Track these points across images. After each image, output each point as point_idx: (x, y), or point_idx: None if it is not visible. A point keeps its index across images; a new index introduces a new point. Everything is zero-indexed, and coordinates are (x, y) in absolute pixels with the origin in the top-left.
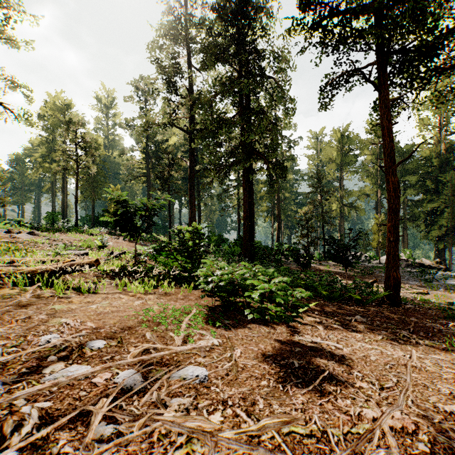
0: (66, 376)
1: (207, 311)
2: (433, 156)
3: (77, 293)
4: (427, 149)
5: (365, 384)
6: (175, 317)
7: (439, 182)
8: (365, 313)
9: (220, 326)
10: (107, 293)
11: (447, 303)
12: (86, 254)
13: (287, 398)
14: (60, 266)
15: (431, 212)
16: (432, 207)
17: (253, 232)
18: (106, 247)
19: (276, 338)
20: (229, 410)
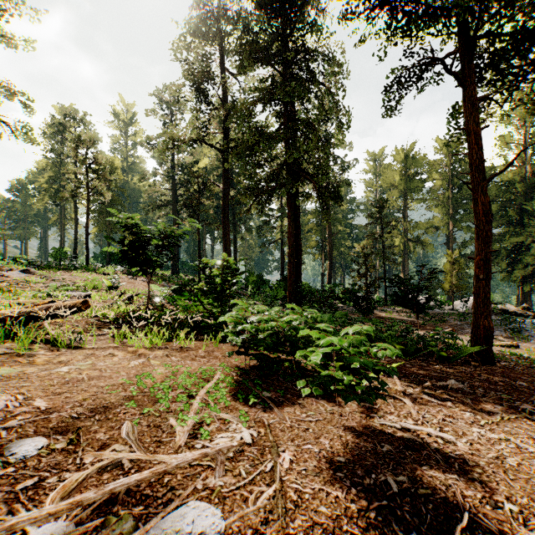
0: None
1: (237, 375)
2: (516, 181)
3: (48, 349)
4: (510, 172)
5: None
6: (185, 387)
7: (524, 211)
8: (456, 375)
9: (255, 403)
10: (96, 349)
11: None
12: (89, 296)
13: None
14: (34, 310)
15: (514, 248)
16: (515, 242)
17: (300, 271)
18: (117, 288)
19: (345, 424)
20: None
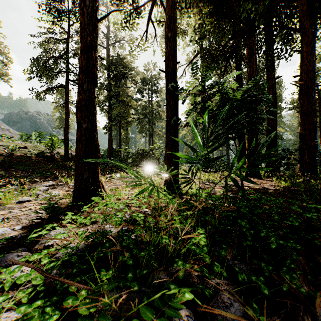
0: None
1: None
2: None
3: None
4: None
5: None
6: None
7: None
8: None
9: None
10: None
11: None
12: None
13: None
14: None
15: None
16: None
17: None
18: None
19: None
20: None
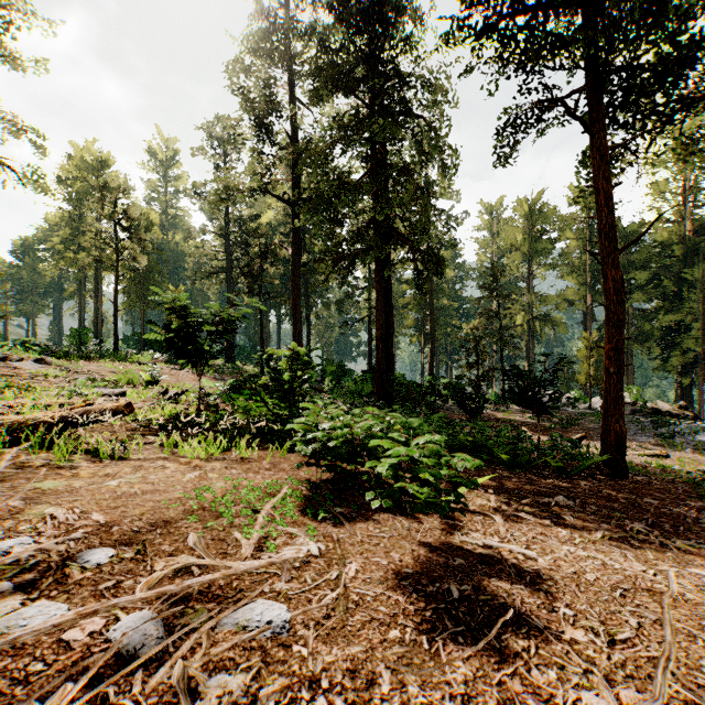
0: (15, 627)
1: (307, 489)
2: (673, 241)
3: (90, 460)
4: (664, 230)
5: (580, 633)
6: (249, 502)
7: (683, 281)
8: (570, 491)
9: (325, 518)
10: (144, 460)
11: (701, 473)
12: (123, 393)
13: (436, 668)
14: (68, 415)
15: (671, 329)
16: (672, 321)
17: (392, 360)
18: (158, 382)
19: (421, 540)
20: (322, 700)
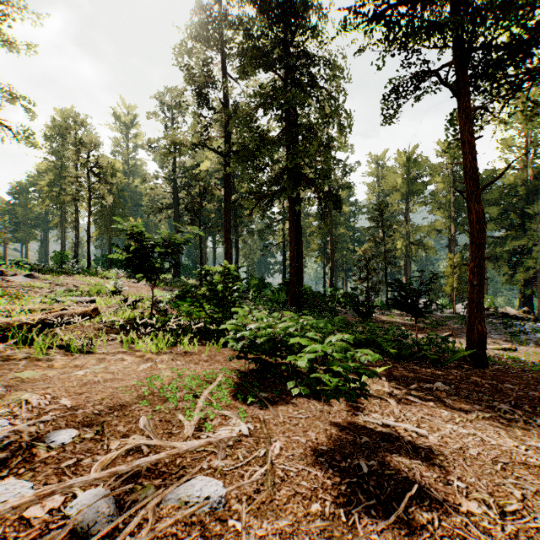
0: None
1: (237, 377)
2: (518, 184)
3: (63, 354)
4: (511, 175)
5: (474, 505)
6: (191, 388)
7: (526, 215)
8: (445, 378)
9: (253, 402)
10: (107, 353)
11: None
12: (93, 301)
13: None
14: (47, 317)
15: (516, 252)
16: (517, 246)
17: (301, 275)
18: (120, 292)
19: (332, 420)
20: None
